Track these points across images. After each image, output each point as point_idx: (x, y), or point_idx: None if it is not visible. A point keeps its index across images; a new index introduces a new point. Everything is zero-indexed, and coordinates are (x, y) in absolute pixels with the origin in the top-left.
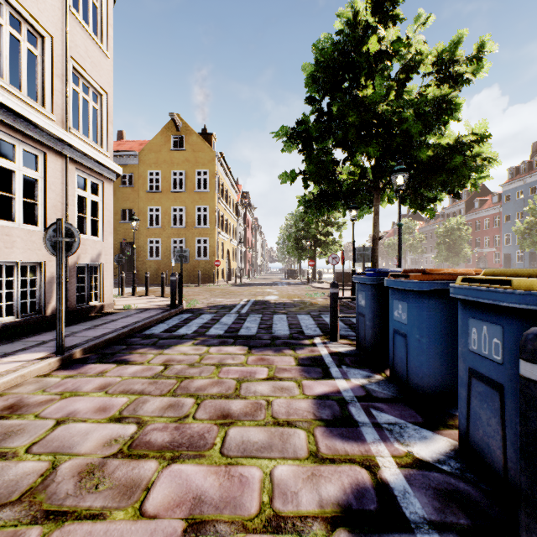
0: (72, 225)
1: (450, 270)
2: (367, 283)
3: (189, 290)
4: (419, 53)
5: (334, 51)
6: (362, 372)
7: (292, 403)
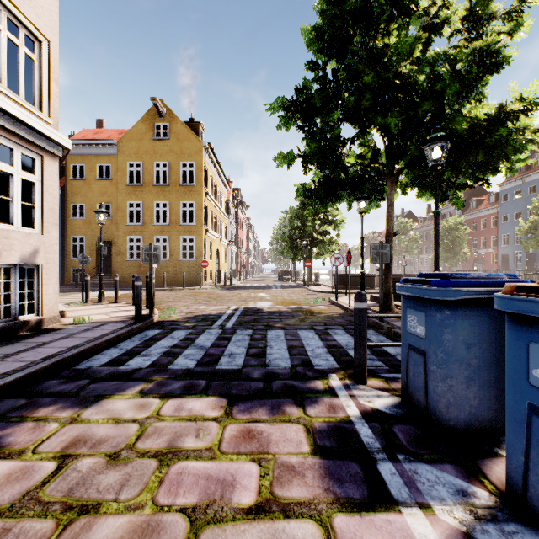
0: None
1: None
2: (434, 298)
3: (170, 295)
4: (448, 4)
5: None
6: (442, 475)
7: None
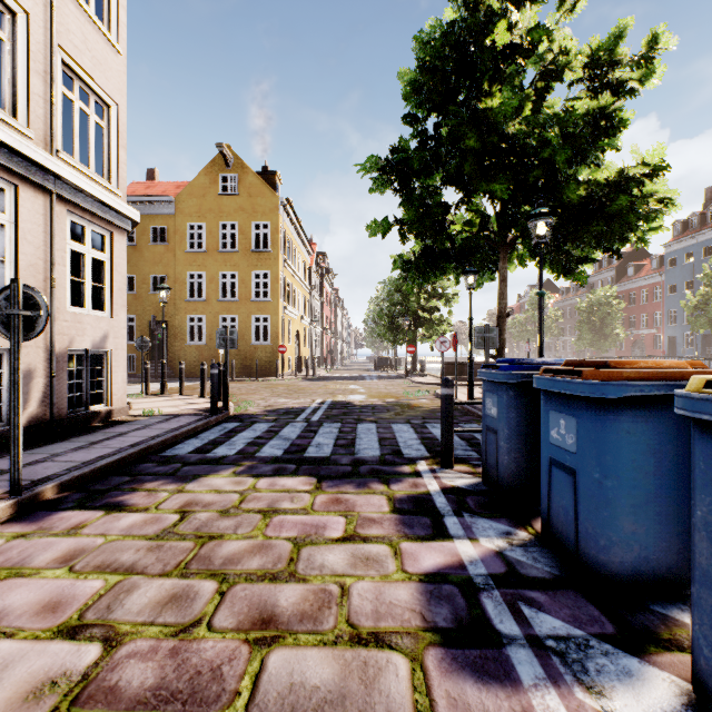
0: (35, 290)
1: (649, 363)
2: (501, 381)
3: (242, 387)
4: (566, 50)
5: (444, 46)
6: (495, 524)
7: (384, 590)
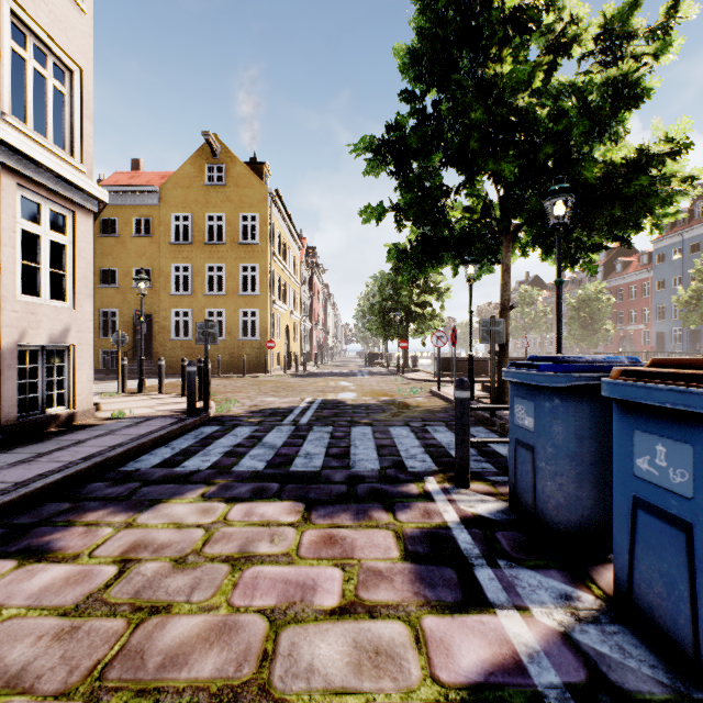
0: None
1: None
2: (542, 385)
3: (228, 384)
4: (577, 19)
5: (447, 9)
6: (545, 580)
7: None
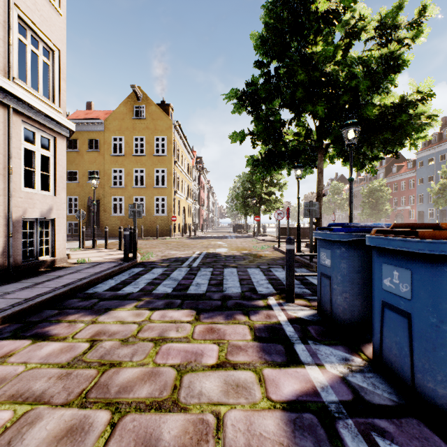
0: None
1: None
2: (335, 240)
3: (147, 243)
4: (363, 17)
5: (283, 12)
6: (334, 351)
7: (253, 420)
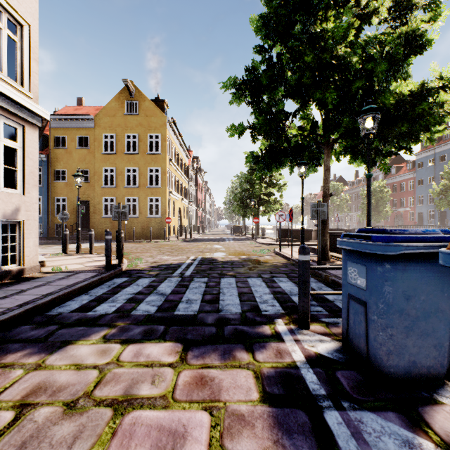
0: None
1: None
2: (376, 253)
3: (139, 246)
4: None
5: None
6: (386, 424)
7: None
